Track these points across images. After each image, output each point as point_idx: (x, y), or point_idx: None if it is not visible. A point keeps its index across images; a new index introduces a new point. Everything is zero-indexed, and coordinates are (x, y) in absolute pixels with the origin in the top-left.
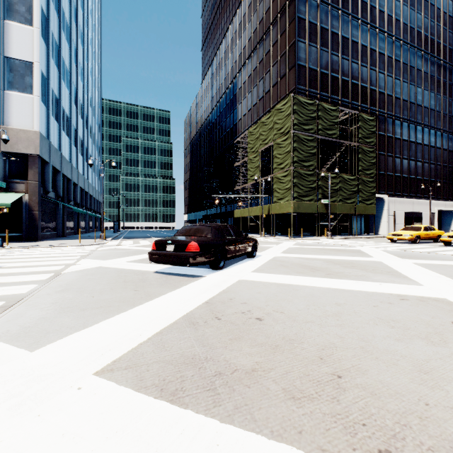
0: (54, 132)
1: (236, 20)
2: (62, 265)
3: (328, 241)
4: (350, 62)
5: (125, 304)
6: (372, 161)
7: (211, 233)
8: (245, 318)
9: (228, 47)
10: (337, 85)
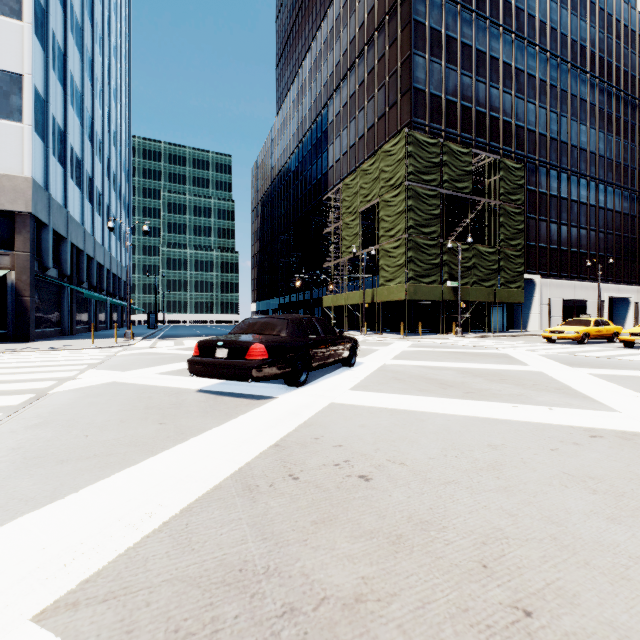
0: (56, 179)
1: (326, 24)
2: (54, 379)
3: (458, 340)
4: (487, 87)
5: (138, 449)
6: (519, 226)
7: (287, 330)
8: (340, 477)
9: (315, 63)
10: (470, 118)
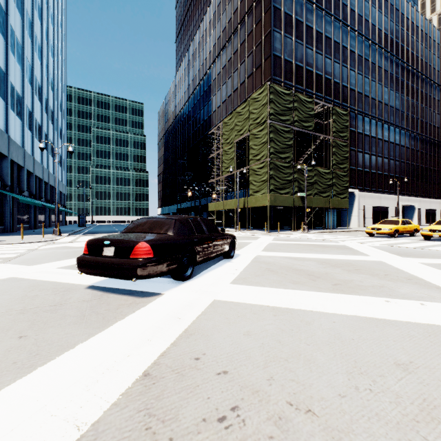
0: None
1: (211, 9)
2: None
3: (306, 235)
4: (323, 57)
5: None
6: (346, 155)
7: (174, 229)
8: None
9: (203, 37)
10: (312, 79)
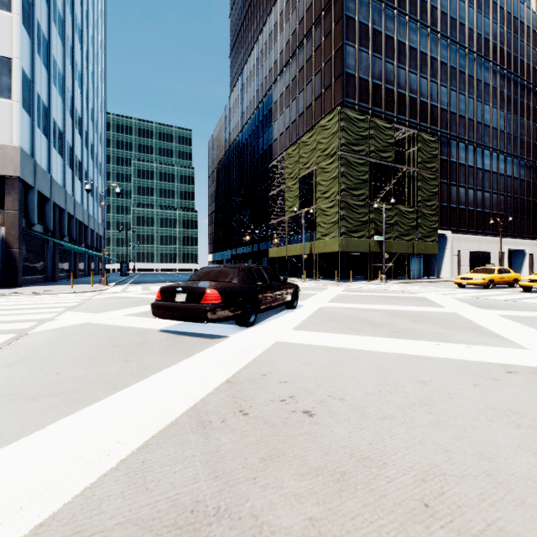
0: (41, 148)
1: (271, 19)
2: (35, 320)
3: (383, 286)
4: (407, 72)
5: (103, 386)
6: (434, 190)
7: (238, 278)
8: (286, 412)
9: (262, 52)
10: (393, 99)
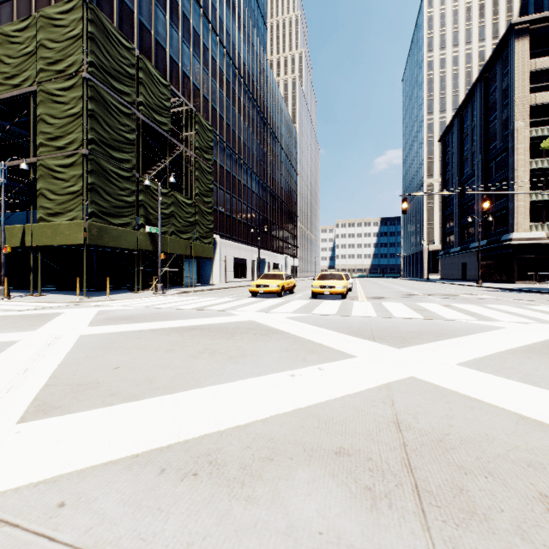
0: None
1: None
2: None
3: (164, 299)
4: (180, 39)
5: None
6: (211, 185)
7: None
8: None
9: None
10: (165, 60)
